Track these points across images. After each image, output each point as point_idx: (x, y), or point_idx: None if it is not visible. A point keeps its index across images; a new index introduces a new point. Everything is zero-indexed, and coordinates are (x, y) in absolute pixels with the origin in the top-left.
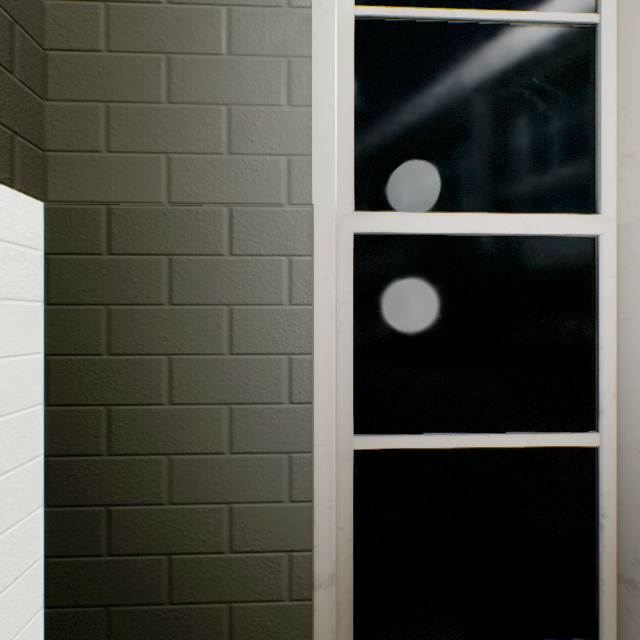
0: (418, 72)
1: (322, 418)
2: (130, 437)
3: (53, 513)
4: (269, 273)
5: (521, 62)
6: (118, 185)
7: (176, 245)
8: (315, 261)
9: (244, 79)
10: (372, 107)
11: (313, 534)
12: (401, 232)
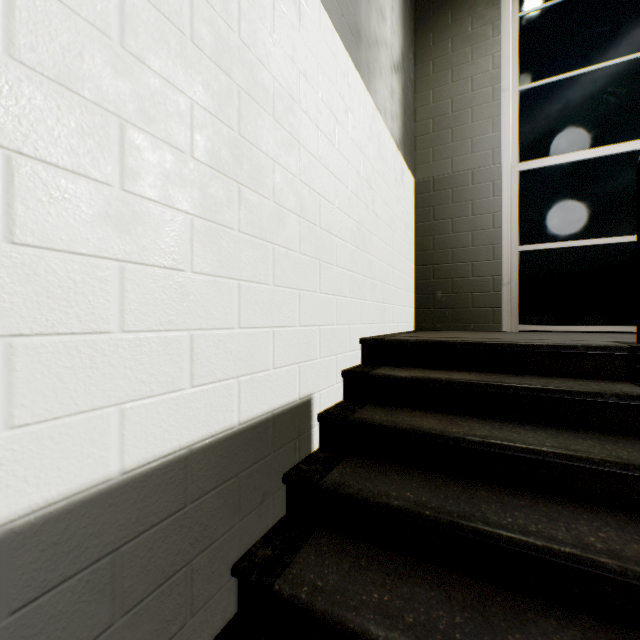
0: (548, 103)
1: (504, 231)
2: (439, 245)
3: (417, 268)
4: (485, 188)
5: (600, 84)
6: (436, 171)
7: (454, 185)
8: (502, 181)
9: (476, 129)
10: (526, 122)
11: (501, 269)
12: (539, 167)
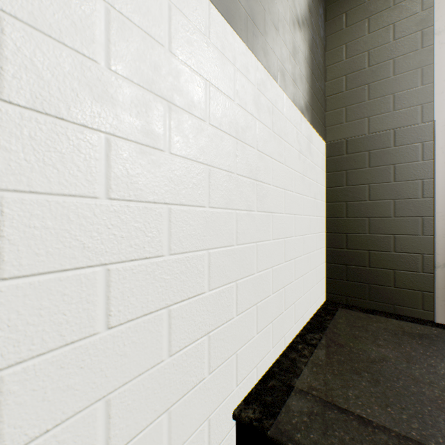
0: None
1: (439, 202)
2: (353, 212)
3: (327, 235)
4: (411, 150)
5: None
6: (349, 132)
7: (371, 147)
8: (435, 142)
9: (400, 82)
10: None
11: (434, 247)
12: None
